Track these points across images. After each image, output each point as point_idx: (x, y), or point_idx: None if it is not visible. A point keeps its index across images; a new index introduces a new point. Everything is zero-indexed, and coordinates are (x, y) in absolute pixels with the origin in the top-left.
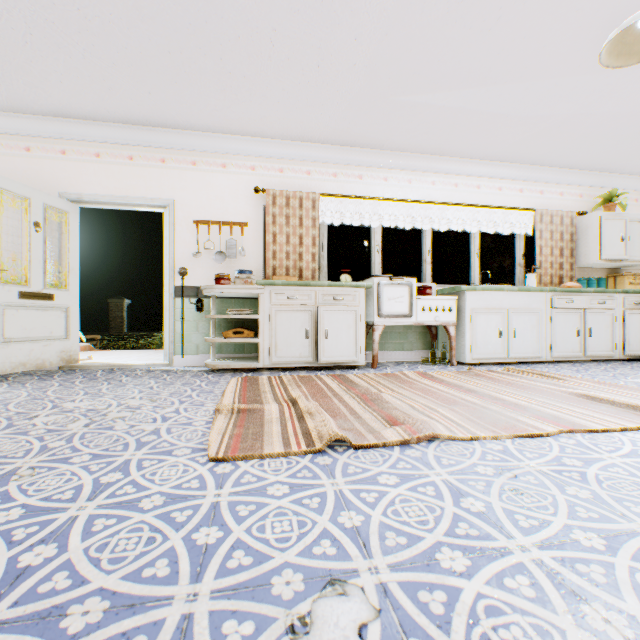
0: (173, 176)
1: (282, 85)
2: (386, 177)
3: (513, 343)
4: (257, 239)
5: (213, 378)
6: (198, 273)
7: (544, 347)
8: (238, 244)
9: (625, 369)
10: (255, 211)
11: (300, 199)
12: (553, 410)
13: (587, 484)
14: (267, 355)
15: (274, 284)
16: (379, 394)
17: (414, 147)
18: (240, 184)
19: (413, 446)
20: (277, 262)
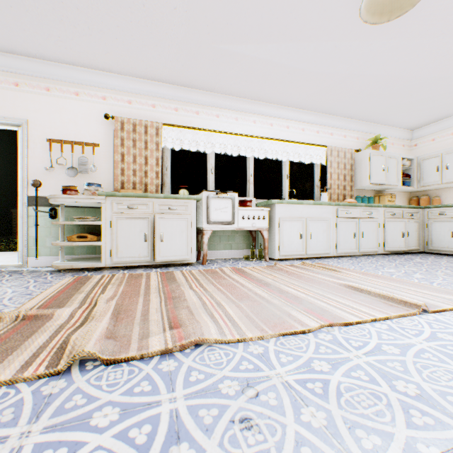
0: (27, 99)
1: (116, 21)
2: (218, 114)
3: (310, 243)
4: (108, 158)
5: (50, 278)
6: (52, 185)
7: (332, 246)
8: (90, 161)
9: (384, 261)
10: (106, 134)
11: (146, 126)
12: (323, 302)
13: (326, 401)
14: (109, 256)
15: (115, 195)
16: (182, 292)
17: (238, 92)
18: (92, 111)
19: (175, 355)
20: (125, 178)
